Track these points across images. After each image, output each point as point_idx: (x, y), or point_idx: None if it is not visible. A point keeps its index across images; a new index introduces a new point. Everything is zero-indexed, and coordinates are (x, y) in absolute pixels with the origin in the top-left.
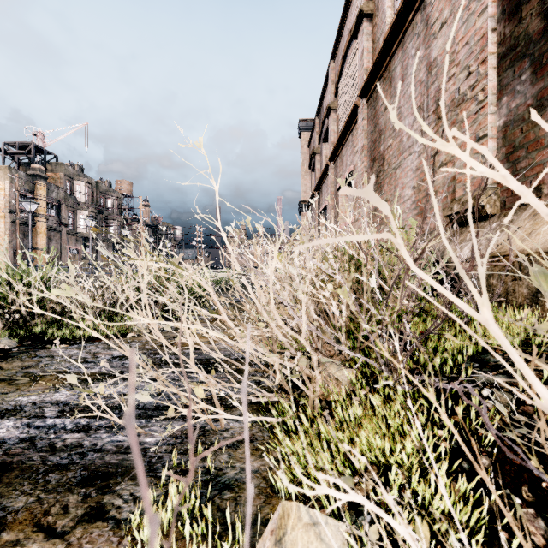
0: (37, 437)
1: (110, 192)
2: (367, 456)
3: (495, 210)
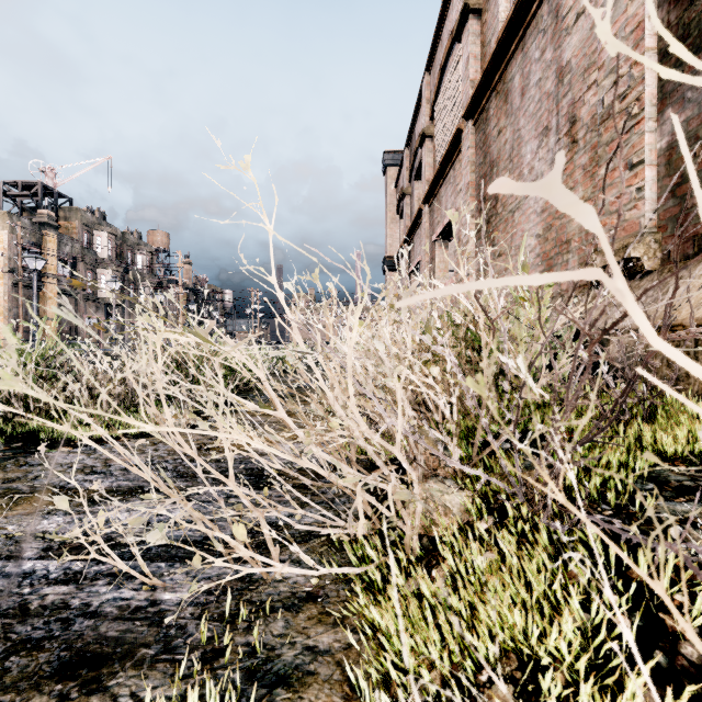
0: (4, 593)
1: (139, 245)
2: (503, 642)
3: (655, 263)
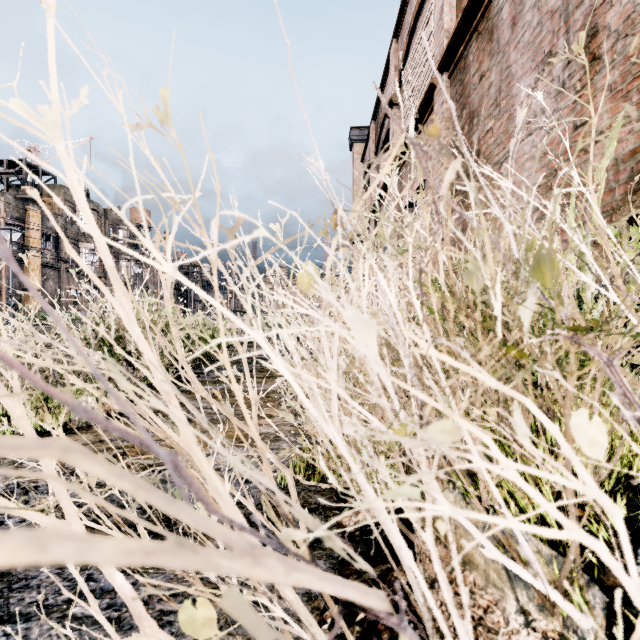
0: None
1: (121, 221)
2: None
3: None
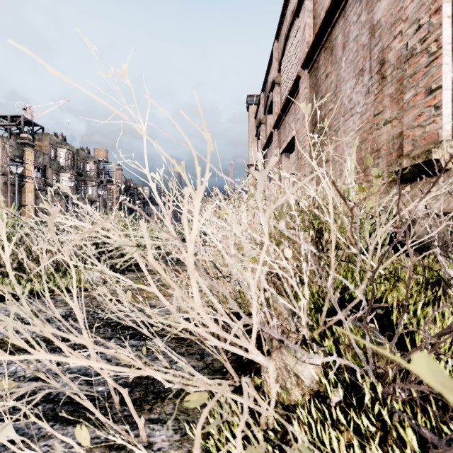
0: None
1: (88, 158)
2: None
3: (450, 163)
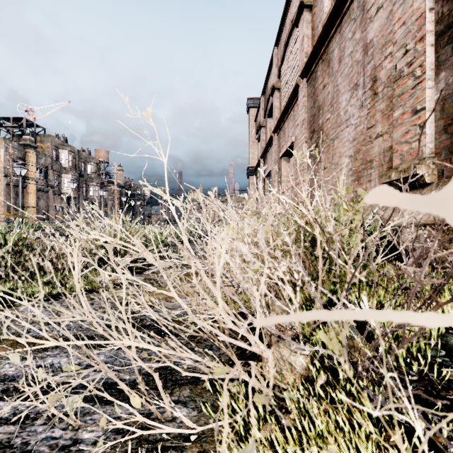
0: None
1: (89, 159)
2: None
3: (433, 178)
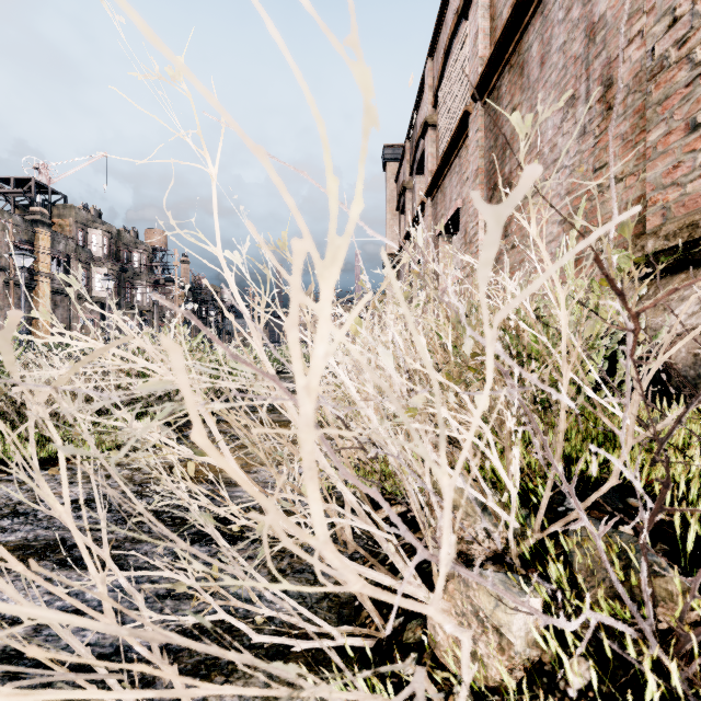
0: None
1: (136, 244)
2: None
3: None
